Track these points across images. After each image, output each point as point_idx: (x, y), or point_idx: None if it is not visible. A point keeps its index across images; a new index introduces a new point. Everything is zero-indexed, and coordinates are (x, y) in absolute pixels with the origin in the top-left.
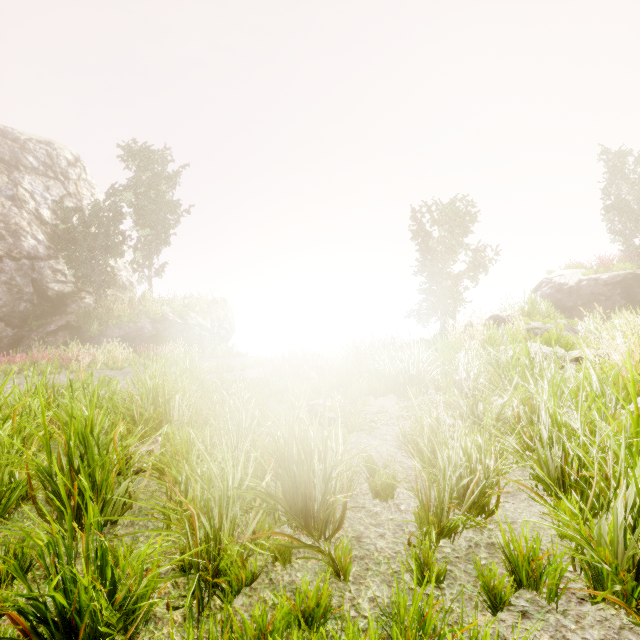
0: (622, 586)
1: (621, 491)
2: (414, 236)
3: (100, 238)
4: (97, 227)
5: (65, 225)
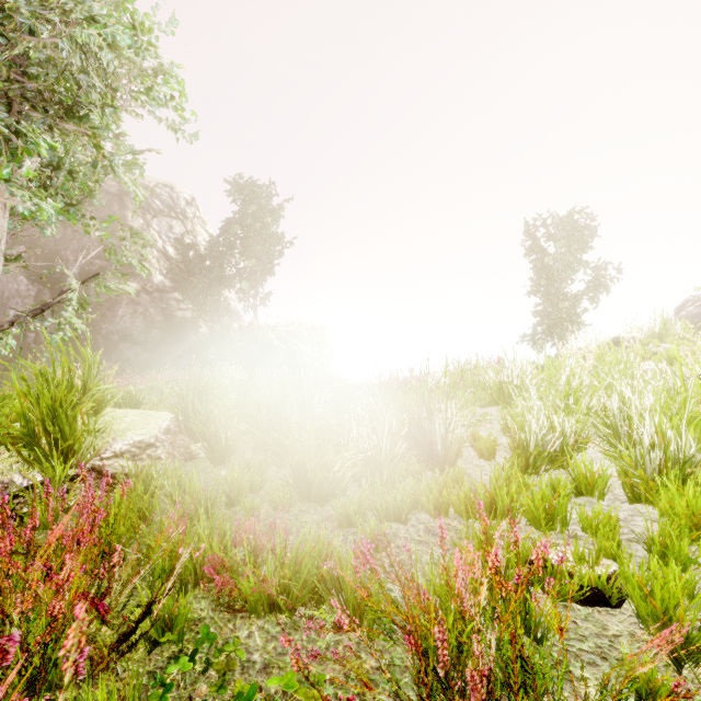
0: (643, 482)
1: (646, 426)
2: (525, 254)
3: (214, 271)
4: (212, 261)
5: (185, 260)
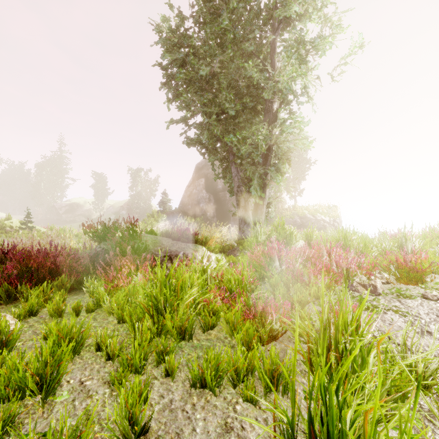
0: None
1: None
2: None
3: None
4: None
5: None
